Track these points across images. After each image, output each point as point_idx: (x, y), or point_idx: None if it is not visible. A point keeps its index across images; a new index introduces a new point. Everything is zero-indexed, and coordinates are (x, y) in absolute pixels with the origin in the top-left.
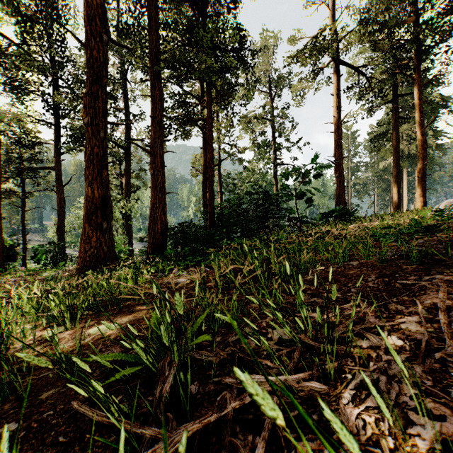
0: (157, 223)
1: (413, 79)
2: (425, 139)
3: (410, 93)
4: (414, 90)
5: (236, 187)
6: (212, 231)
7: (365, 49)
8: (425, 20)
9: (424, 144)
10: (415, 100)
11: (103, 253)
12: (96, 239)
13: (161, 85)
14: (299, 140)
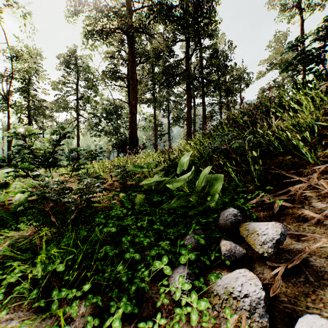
0: None
1: None
2: None
3: None
4: None
5: None
6: None
7: None
8: None
9: None
10: None
11: None
12: None
13: (205, 110)
14: None
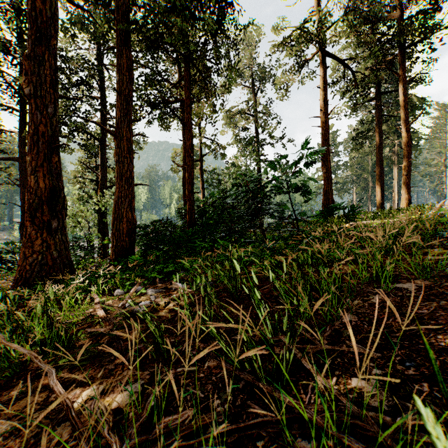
0: (122, 221)
1: (399, 75)
2: (410, 136)
3: (394, 91)
4: (399, 86)
5: (219, 184)
6: (191, 230)
7: (350, 45)
8: (410, 16)
9: (409, 141)
10: (401, 96)
11: (52, 259)
12: (42, 242)
13: (127, 52)
14: (283, 136)
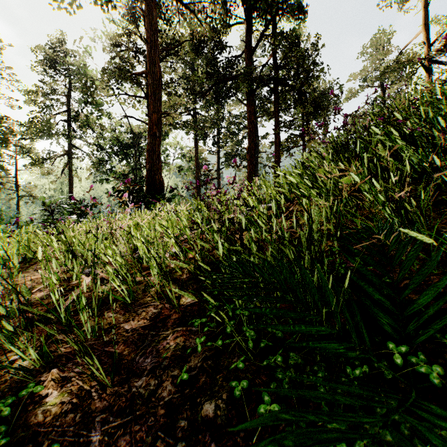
0: None
1: None
2: None
3: None
4: None
5: None
6: None
7: None
8: None
9: None
10: None
11: None
12: None
13: (278, 136)
14: None
